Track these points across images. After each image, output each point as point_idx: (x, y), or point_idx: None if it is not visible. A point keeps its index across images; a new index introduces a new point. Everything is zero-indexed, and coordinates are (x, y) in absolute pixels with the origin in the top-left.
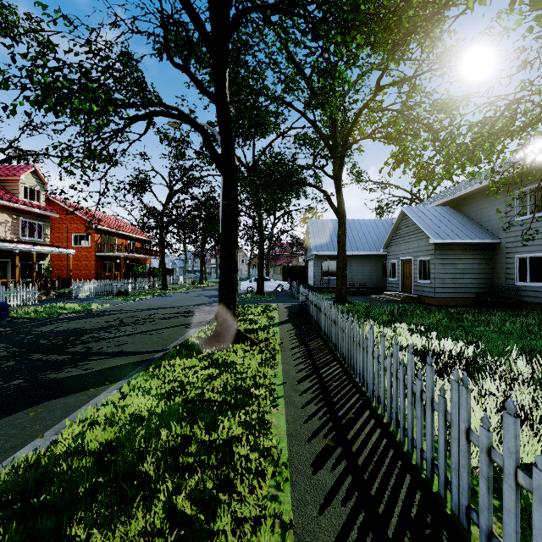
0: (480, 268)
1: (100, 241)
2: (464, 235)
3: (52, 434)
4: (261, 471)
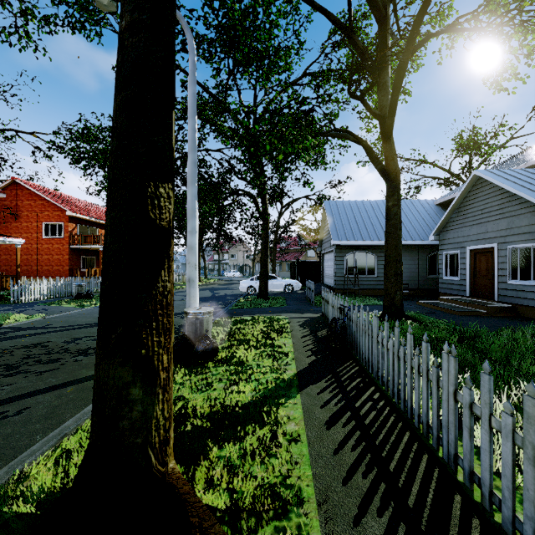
0: None
1: (76, 232)
2: None
3: None
4: None
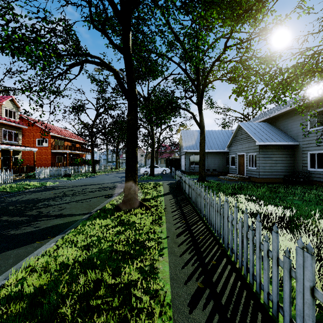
0: (286, 160)
1: (54, 143)
2: (277, 140)
3: (2, 278)
4: (151, 312)
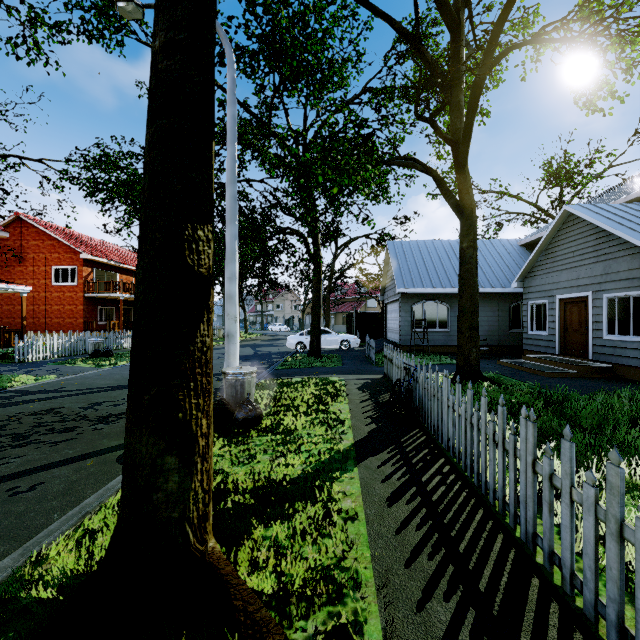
0: None
1: (92, 278)
2: None
3: None
4: None
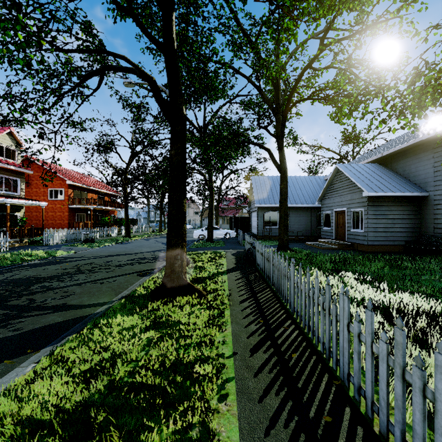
0: (409, 219)
1: (72, 195)
2: (395, 189)
3: None
4: None
